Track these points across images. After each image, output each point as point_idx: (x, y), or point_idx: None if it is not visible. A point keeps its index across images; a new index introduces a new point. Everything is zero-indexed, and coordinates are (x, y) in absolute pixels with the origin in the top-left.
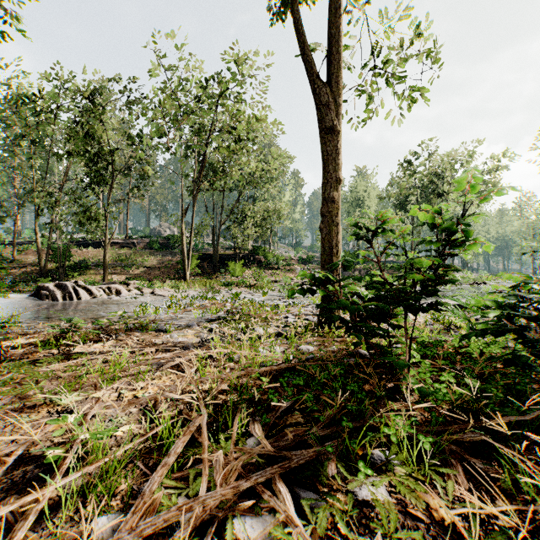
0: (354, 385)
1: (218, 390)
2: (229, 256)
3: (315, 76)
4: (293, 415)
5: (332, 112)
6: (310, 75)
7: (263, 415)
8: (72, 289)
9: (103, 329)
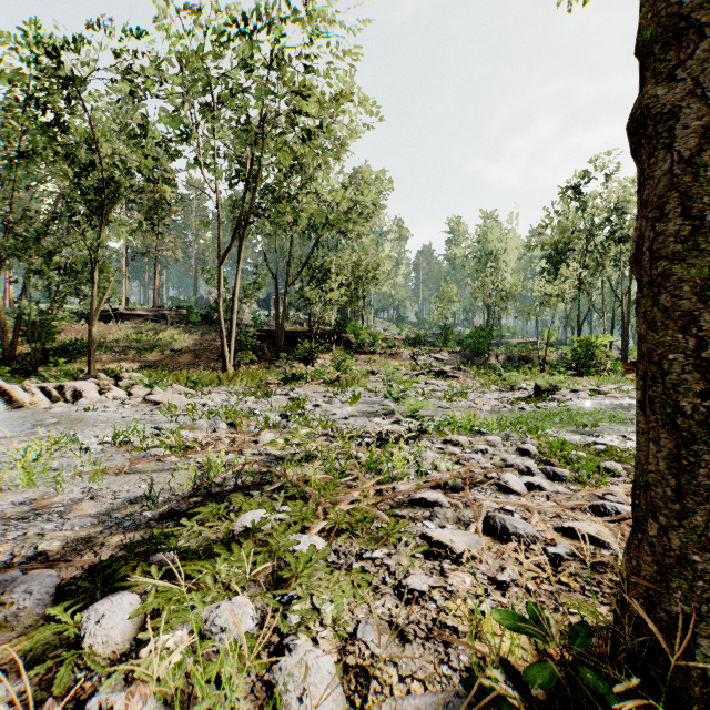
0: None
1: None
2: (301, 334)
3: None
4: None
5: None
6: None
7: None
8: None
9: None
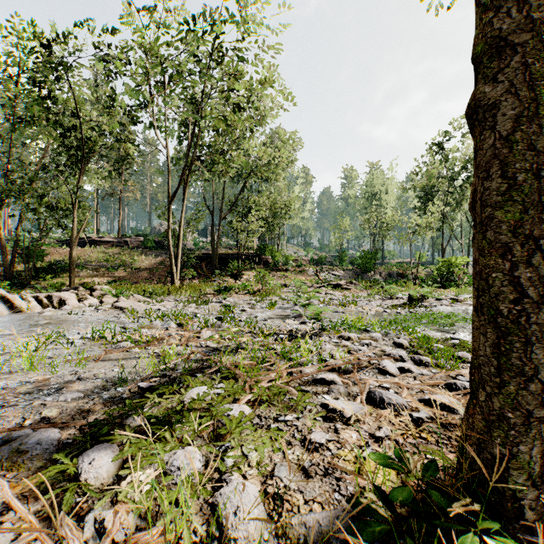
0: None
1: None
2: (231, 256)
3: None
4: None
5: None
6: None
7: None
8: None
9: None
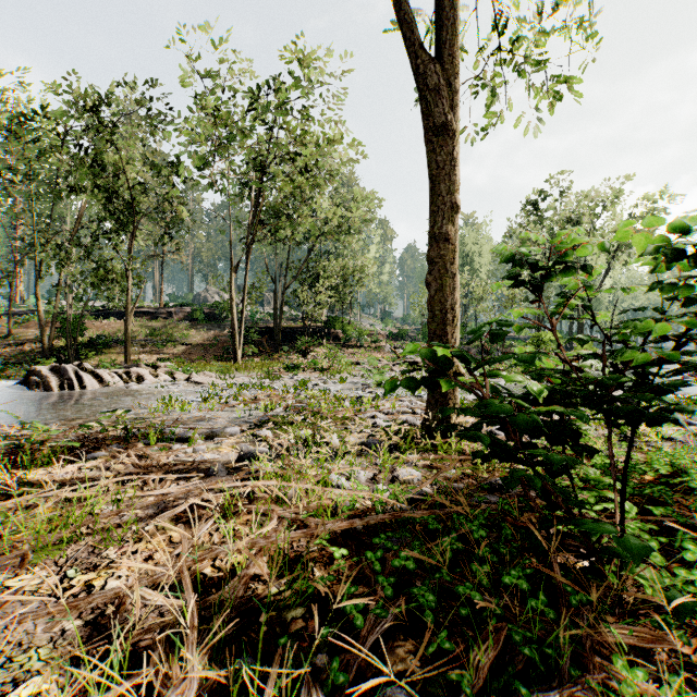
0: (518, 574)
1: (247, 577)
2: (295, 330)
3: (418, 47)
4: (396, 646)
5: (445, 102)
6: (412, 46)
7: (333, 660)
8: (74, 375)
9: (94, 437)
